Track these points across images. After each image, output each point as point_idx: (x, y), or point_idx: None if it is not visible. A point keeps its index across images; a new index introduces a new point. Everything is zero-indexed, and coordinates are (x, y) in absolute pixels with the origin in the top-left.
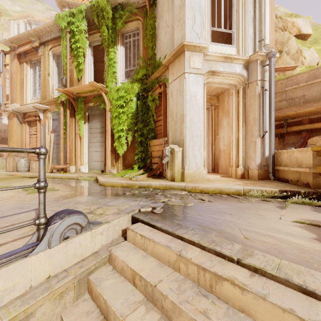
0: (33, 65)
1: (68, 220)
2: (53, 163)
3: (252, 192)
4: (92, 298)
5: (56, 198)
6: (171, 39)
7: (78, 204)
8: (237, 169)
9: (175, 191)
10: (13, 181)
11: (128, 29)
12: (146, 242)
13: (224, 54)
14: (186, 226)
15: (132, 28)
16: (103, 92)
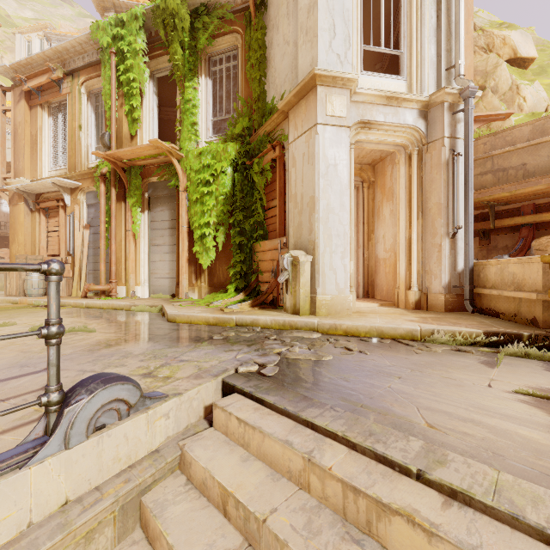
0: (54, 111)
1: (103, 395)
2: (88, 281)
3: (436, 336)
4: (147, 539)
5: (90, 346)
6: (292, 65)
7: (128, 358)
8: (409, 293)
9: (301, 333)
10: (16, 313)
11: (218, 49)
12: (247, 431)
13: (386, 92)
14: (320, 402)
15: (225, 46)
16: (174, 158)
